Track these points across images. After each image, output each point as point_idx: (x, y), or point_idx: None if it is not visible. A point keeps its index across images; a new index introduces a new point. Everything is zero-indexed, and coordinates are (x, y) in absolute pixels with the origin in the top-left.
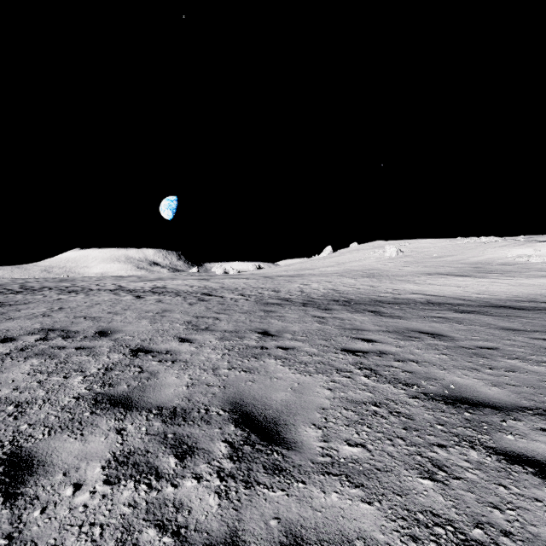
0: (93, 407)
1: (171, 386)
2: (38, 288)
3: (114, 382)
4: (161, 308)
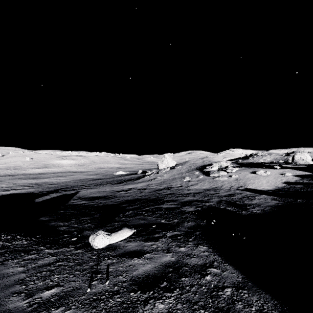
0: None
1: None
2: None
3: None
4: None
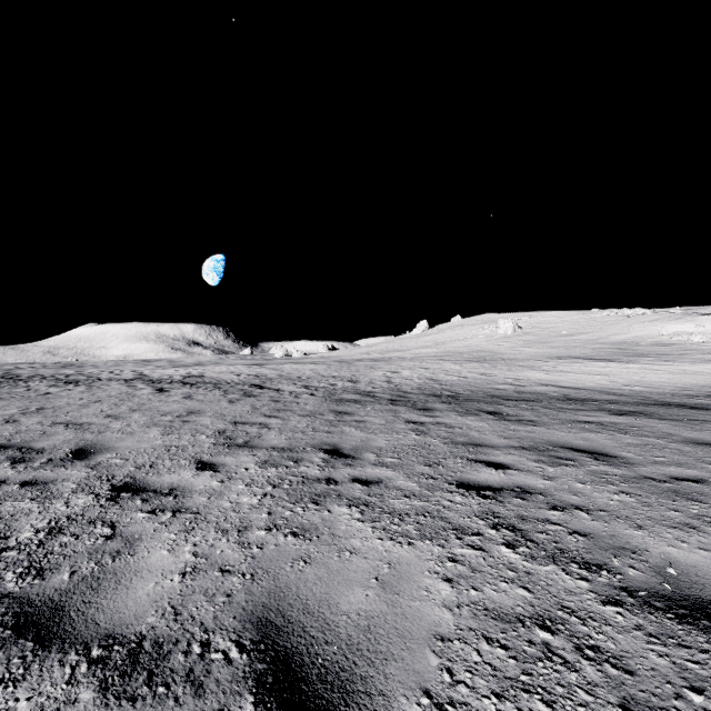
0: None
1: (152, 573)
2: (27, 377)
3: (50, 565)
4: (187, 408)
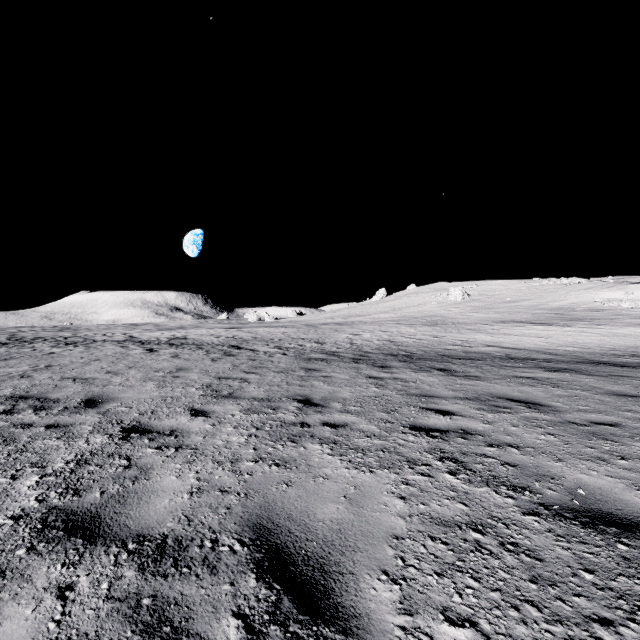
0: (36, 537)
1: (166, 492)
2: (30, 339)
3: (83, 486)
4: (176, 365)
